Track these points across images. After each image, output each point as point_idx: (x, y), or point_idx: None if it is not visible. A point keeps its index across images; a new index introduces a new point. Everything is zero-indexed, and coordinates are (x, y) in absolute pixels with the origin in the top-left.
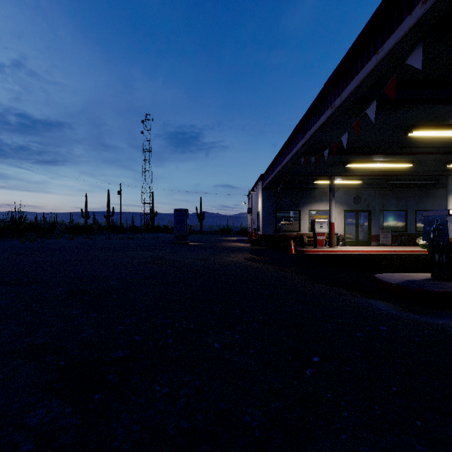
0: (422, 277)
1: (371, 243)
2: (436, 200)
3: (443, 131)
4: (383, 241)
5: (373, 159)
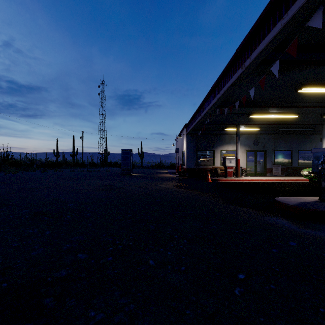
0: (312, 200)
1: (266, 174)
2: (313, 142)
3: (324, 88)
4: (274, 173)
5: (270, 111)
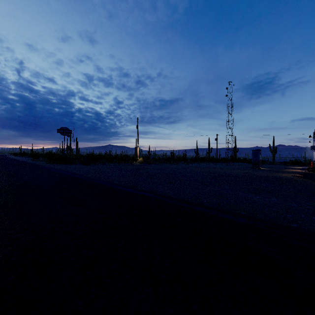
0: None
1: None
2: None
3: None
4: None
5: None
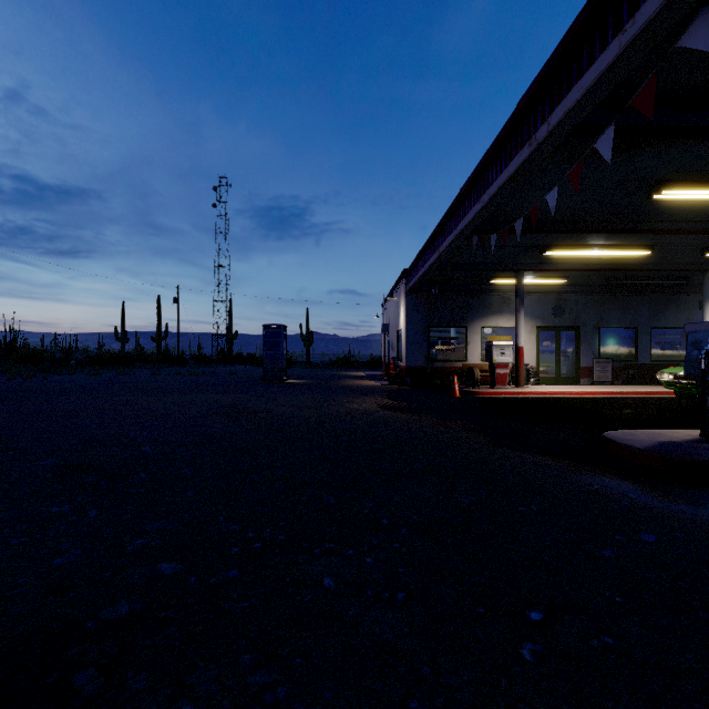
0: (685, 437)
1: (580, 380)
2: (683, 311)
3: None
4: (599, 378)
5: (589, 242)
